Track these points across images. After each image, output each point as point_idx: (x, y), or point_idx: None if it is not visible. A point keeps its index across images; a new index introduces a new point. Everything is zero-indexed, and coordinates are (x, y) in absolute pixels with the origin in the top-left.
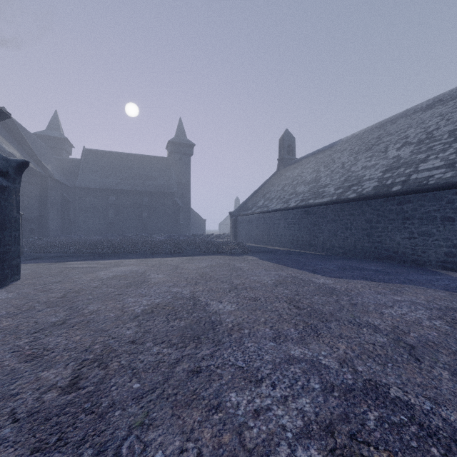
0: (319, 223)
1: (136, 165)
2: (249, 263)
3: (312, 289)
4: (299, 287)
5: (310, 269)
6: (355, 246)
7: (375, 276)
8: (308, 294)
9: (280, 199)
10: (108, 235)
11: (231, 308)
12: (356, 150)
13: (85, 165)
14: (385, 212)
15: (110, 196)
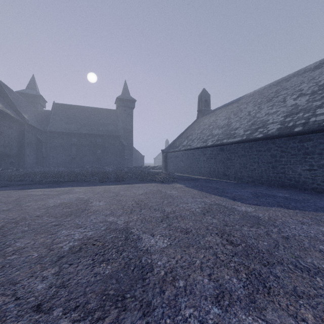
0: (231, 157)
1: (93, 115)
2: (178, 191)
3: (238, 218)
4: (225, 216)
5: (229, 196)
6: (262, 176)
7: (288, 203)
8: (236, 224)
9: (200, 139)
10: (71, 167)
11: (163, 244)
12: (259, 101)
13: (54, 115)
14: (288, 148)
15: (73, 137)
